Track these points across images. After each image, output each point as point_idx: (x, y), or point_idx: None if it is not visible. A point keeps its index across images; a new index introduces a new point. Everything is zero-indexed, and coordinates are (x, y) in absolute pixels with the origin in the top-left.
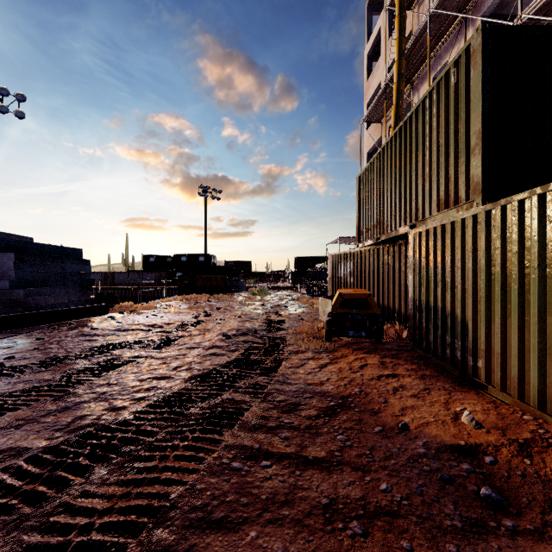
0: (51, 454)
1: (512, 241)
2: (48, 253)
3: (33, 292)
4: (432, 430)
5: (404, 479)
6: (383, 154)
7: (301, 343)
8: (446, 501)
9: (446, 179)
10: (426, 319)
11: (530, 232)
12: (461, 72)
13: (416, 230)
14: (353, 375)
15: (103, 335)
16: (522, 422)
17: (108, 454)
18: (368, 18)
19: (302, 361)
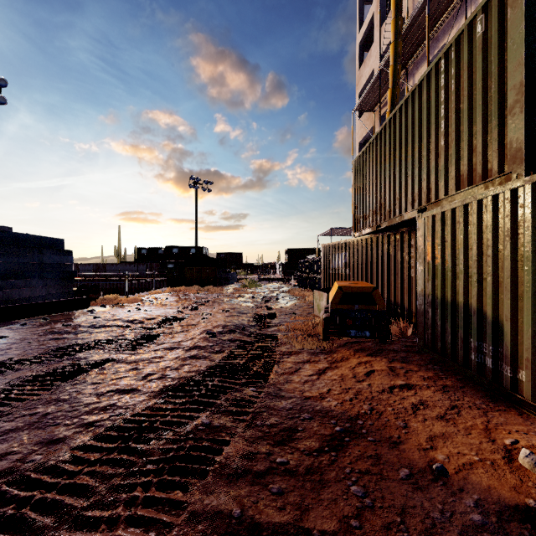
0: None
1: None
2: (25, 243)
3: (5, 285)
4: (481, 478)
5: None
6: (384, 133)
7: (295, 343)
8: None
9: (469, 151)
10: (441, 317)
11: None
12: (493, 16)
13: (427, 214)
14: (358, 385)
15: (75, 332)
16: None
17: None
18: (360, 7)
19: (296, 365)
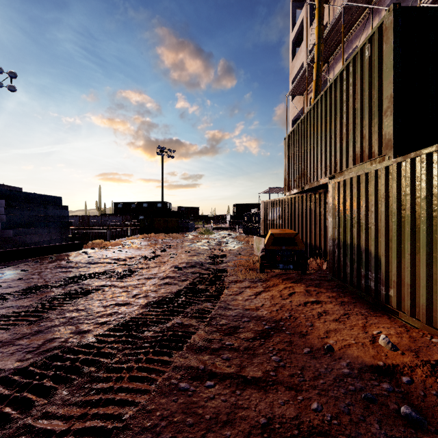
0: (20, 375)
1: (421, 188)
2: (34, 200)
3: (20, 232)
4: (354, 352)
5: (332, 398)
6: (306, 119)
7: (239, 274)
8: (371, 420)
9: (361, 138)
10: (344, 254)
11: (437, 180)
12: (375, 46)
13: (335, 181)
14: (283, 302)
15: (77, 267)
16: (431, 344)
17: (70, 376)
18: (293, 12)
19: (240, 289)
